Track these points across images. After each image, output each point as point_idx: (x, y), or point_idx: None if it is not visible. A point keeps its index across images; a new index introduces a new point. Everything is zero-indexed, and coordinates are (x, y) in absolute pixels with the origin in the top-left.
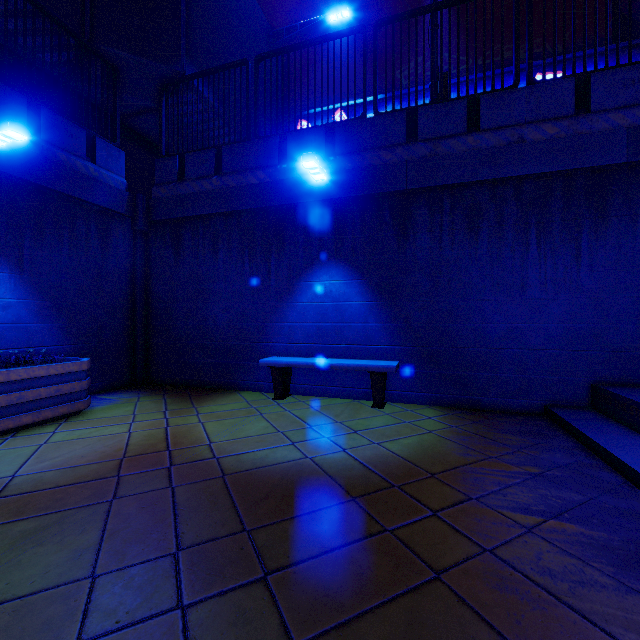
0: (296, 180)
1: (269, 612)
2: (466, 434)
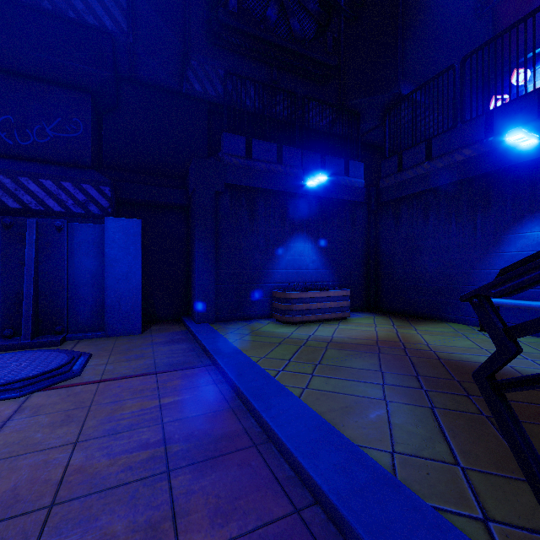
0: (503, 148)
1: (470, 404)
2: None
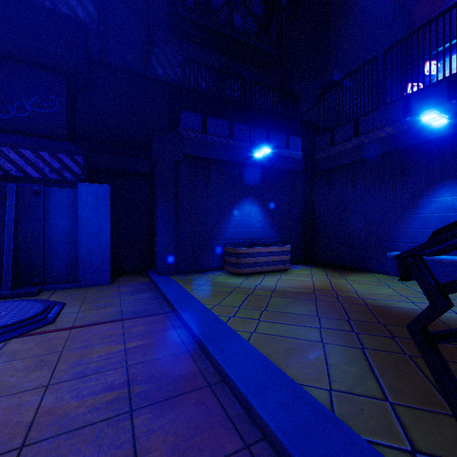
0: (418, 126)
1: (394, 345)
2: None
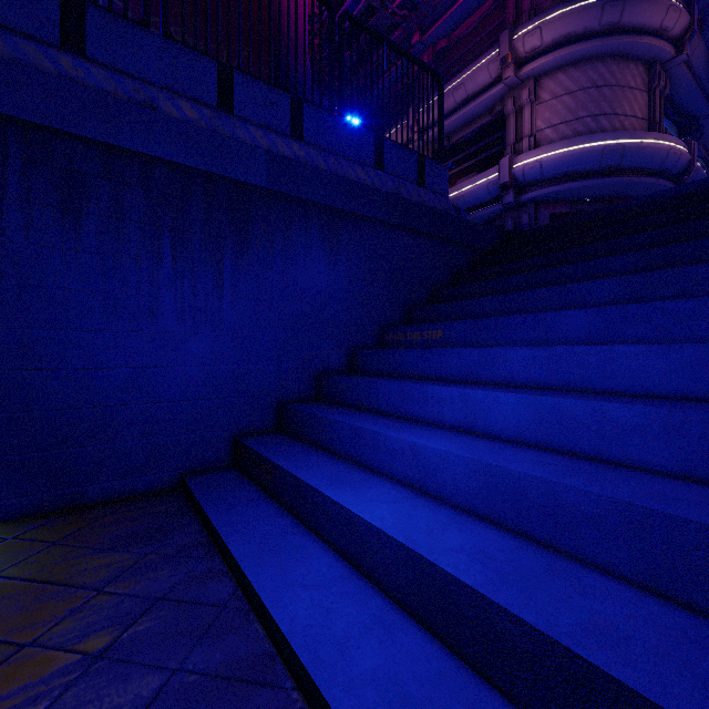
0: None
1: None
2: (7, 590)
